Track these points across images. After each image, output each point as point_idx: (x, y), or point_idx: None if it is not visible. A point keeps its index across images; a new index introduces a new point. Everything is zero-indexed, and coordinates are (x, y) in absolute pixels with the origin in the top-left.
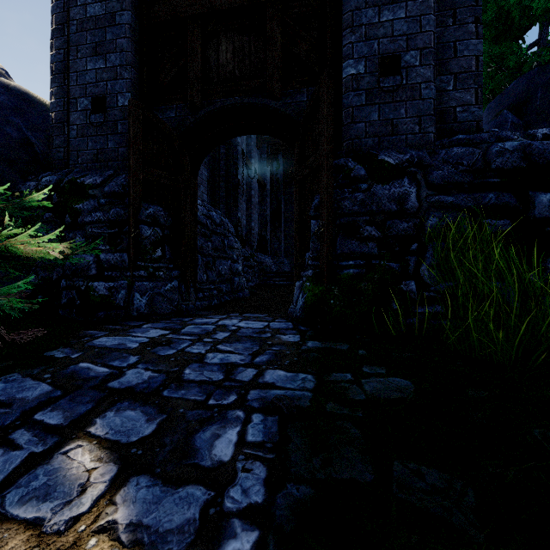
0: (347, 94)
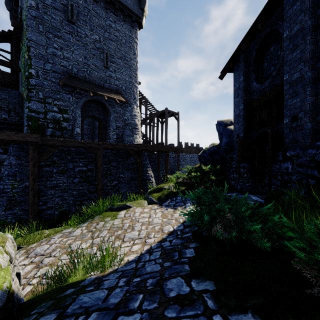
0: (284, 129)
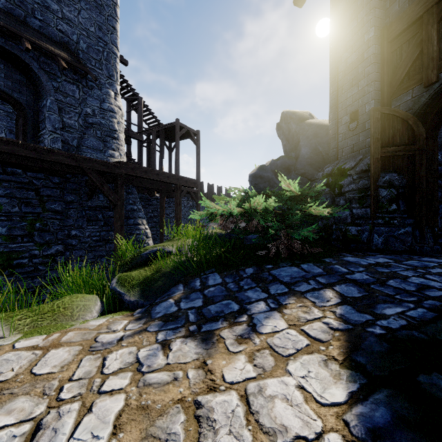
0: None
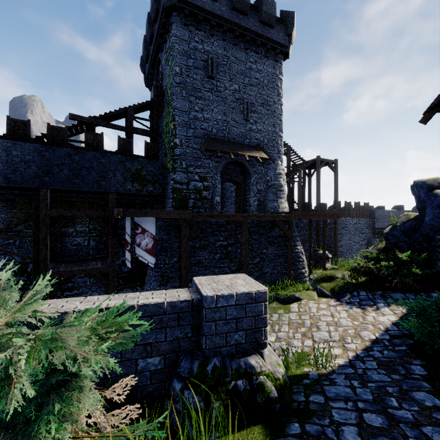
0: None
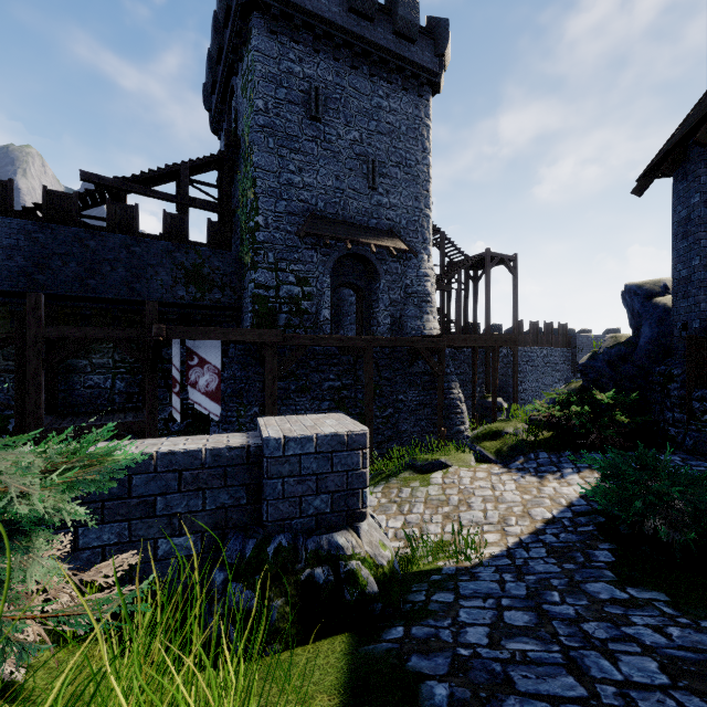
0: None
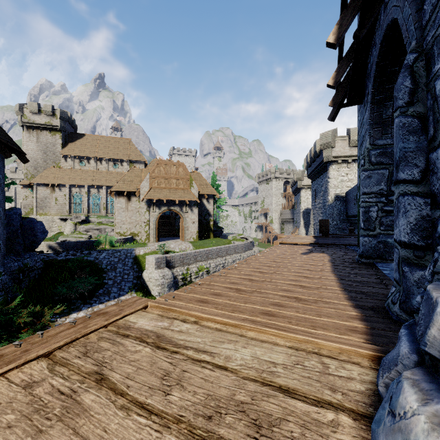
0: None
